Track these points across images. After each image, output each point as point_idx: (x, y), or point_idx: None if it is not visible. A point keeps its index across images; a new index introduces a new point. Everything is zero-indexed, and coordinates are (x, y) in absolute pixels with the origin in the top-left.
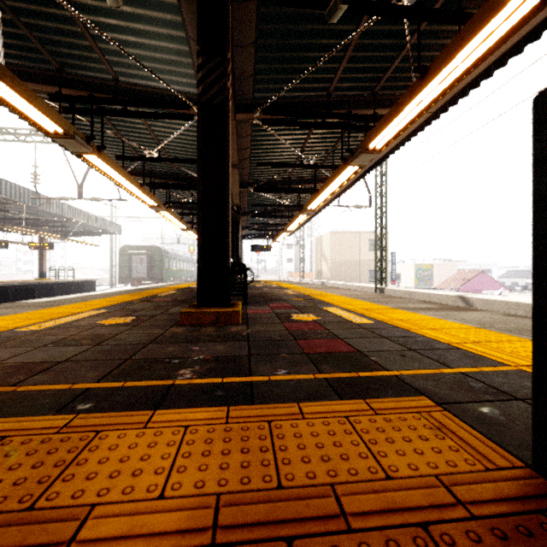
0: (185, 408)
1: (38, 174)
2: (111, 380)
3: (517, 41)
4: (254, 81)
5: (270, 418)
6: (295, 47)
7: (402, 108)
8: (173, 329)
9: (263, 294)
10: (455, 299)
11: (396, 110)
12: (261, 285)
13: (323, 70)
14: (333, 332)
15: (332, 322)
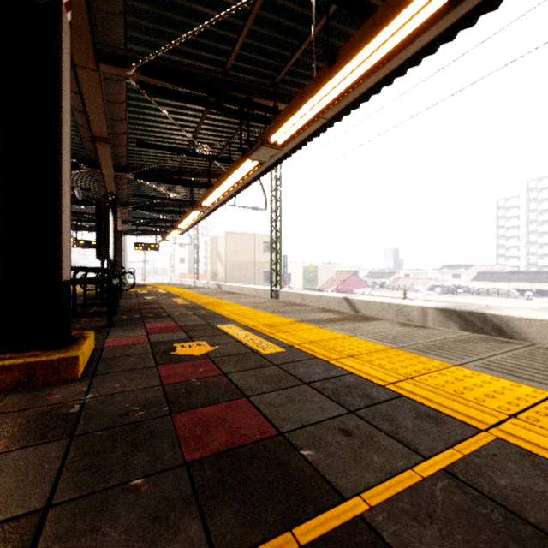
0: None
1: None
2: None
3: (402, 62)
4: (125, 22)
5: None
6: None
7: (308, 98)
8: None
9: (143, 305)
10: (341, 301)
11: (301, 99)
12: (144, 291)
13: (219, 37)
14: (235, 381)
15: (231, 356)
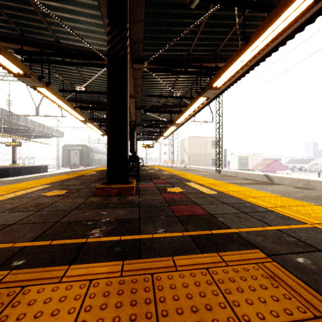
0: (92, 262)
1: (10, 100)
2: (42, 239)
3: (301, 23)
4: (143, 44)
5: (153, 270)
6: (168, 23)
7: (233, 62)
8: (91, 198)
9: (149, 174)
10: (262, 176)
11: (230, 63)
12: (148, 168)
13: (185, 38)
14: (193, 200)
15: (191, 193)
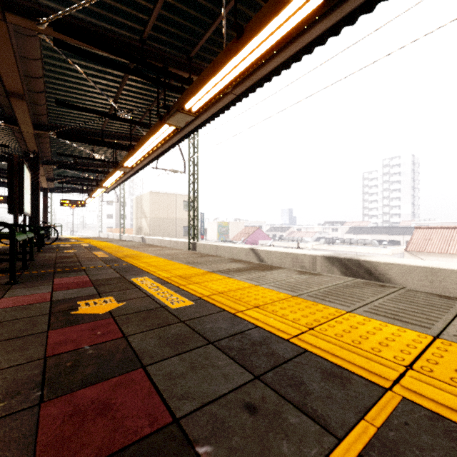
0: None
1: None
2: None
3: (298, 50)
4: None
5: None
6: None
7: (218, 68)
8: None
9: (60, 259)
10: (248, 251)
11: (212, 69)
12: (67, 245)
13: (135, 5)
14: (135, 345)
15: (137, 313)
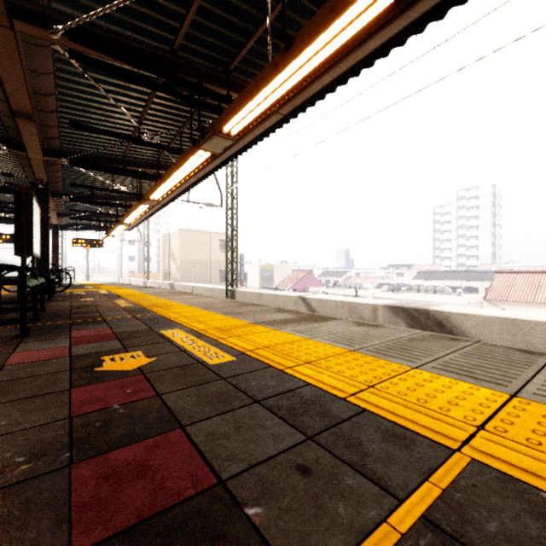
0: None
1: None
2: None
3: (356, 62)
4: None
5: None
6: None
7: (262, 85)
8: None
9: (76, 309)
10: (296, 299)
11: (255, 86)
12: (82, 292)
13: (165, 10)
14: (170, 404)
15: (171, 369)
